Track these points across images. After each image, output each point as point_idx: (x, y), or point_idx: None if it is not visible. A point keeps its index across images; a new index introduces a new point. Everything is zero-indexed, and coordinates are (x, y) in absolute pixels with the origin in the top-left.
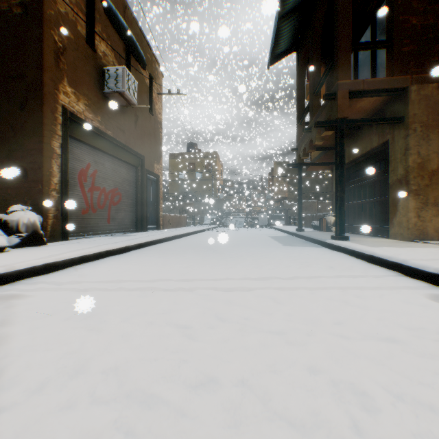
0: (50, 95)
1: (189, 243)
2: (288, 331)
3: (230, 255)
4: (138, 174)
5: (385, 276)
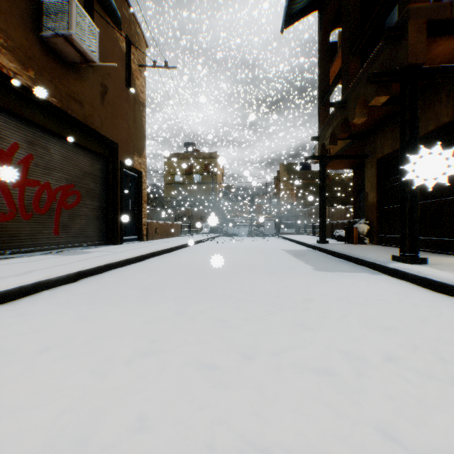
0: None
1: (172, 264)
2: None
3: (233, 302)
4: (110, 168)
5: None
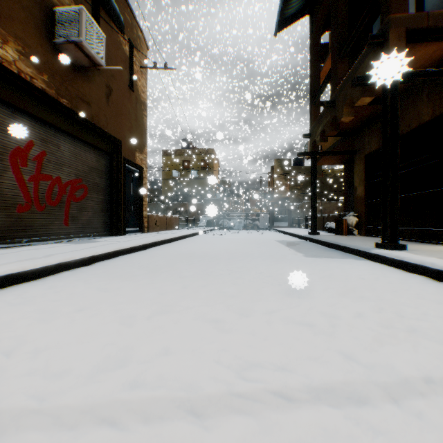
0: None
1: (173, 252)
2: None
3: (231, 280)
4: (114, 163)
5: None
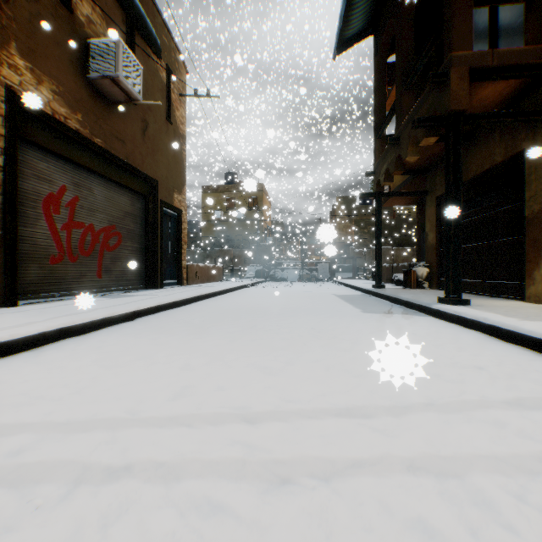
0: None
1: (219, 307)
2: None
3: (280, 334)
4: (149, 207)
5: None
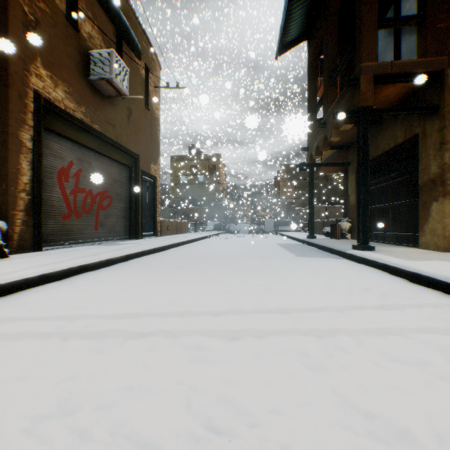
0: (17, 77)
1: (187, 253)
2: None
3: (234, 270)
4: (132, 175)
5: (449, 306)
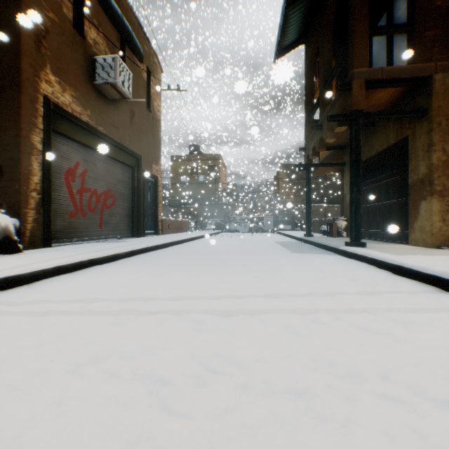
0: (29, 83)
1: (188, 249)
2: (316, 391)
3: (232, 264)
4: (135, 175)
5: (422, 293)
